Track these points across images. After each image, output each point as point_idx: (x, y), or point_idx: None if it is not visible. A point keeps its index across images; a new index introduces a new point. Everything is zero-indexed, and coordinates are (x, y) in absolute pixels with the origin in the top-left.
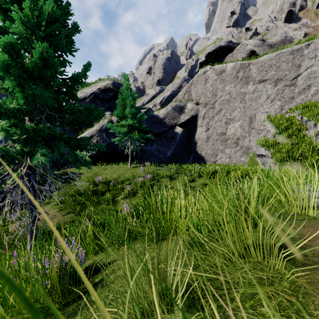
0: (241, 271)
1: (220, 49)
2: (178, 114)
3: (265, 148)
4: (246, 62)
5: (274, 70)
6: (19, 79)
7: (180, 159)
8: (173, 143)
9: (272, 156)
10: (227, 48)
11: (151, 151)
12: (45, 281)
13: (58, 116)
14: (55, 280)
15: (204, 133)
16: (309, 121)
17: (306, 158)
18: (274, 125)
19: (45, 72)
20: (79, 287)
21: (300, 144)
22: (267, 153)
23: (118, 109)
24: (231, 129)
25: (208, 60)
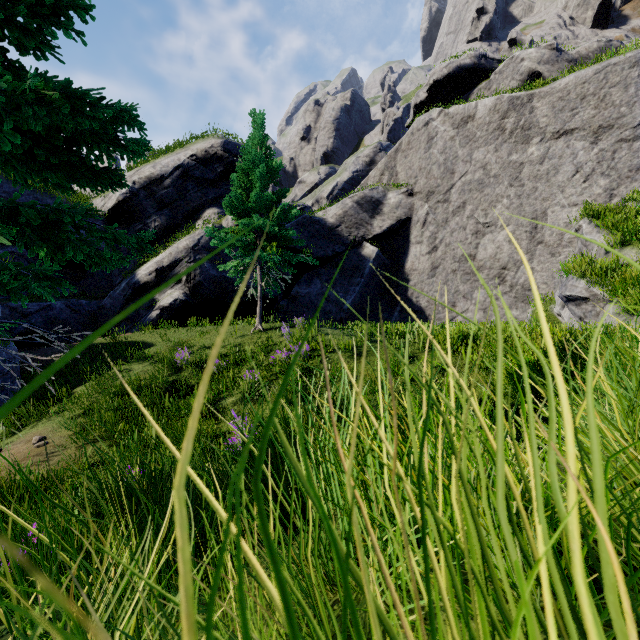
0: None
1: (460, 73)
2: (368, 217)
3: (589, 279)
4: (524, 93)
5: (592, 105)
6: None
7: (373, 315)
8: (357, 280)
9: (614, 297)
10: (475, 70)
11: (309, 297)
12: None
13: None
14: None
15: (426, 258)
16: None
17: None
18: (606, 227)
19: None
20: None
21: None
22: (597, 292)
23: (232, 194)
24: (488, 246)
25: (434, 97)
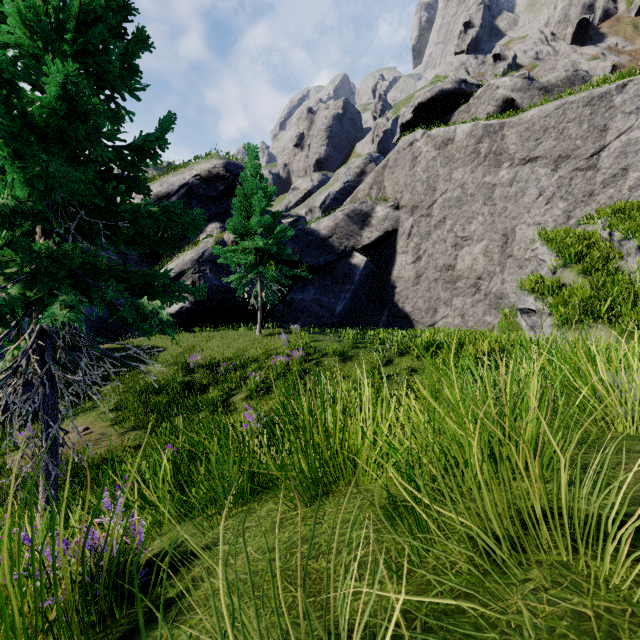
0: (523, 592)
1: (442, 97)
2: (358, 229)
3: (536, 296)
4: (497, 121)
5: (553, 137)
6: (14, 142)
7: (362, 320)
8: (347, 287)
9: (552, 312)
10: (456, 94)
11: (303, 302)
12: (41, 603)
13: (106, 226)
14: (68, 599)
15: (411, 267)
16: (626, 240)
17: (622, 317)
18: (554, 250)
19: (72, 128)
20: (130, 611)
21: (609, 287)
22: (541, 307)
23: (236, 217)
24: (465, 258)
25: (419, 118)
